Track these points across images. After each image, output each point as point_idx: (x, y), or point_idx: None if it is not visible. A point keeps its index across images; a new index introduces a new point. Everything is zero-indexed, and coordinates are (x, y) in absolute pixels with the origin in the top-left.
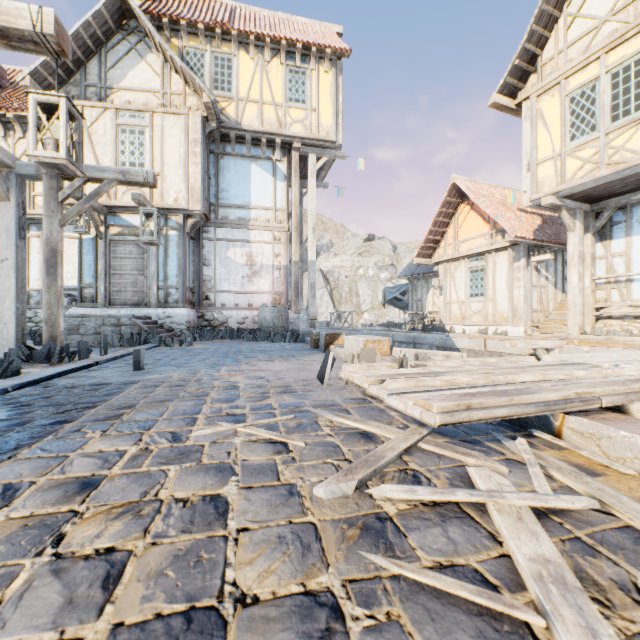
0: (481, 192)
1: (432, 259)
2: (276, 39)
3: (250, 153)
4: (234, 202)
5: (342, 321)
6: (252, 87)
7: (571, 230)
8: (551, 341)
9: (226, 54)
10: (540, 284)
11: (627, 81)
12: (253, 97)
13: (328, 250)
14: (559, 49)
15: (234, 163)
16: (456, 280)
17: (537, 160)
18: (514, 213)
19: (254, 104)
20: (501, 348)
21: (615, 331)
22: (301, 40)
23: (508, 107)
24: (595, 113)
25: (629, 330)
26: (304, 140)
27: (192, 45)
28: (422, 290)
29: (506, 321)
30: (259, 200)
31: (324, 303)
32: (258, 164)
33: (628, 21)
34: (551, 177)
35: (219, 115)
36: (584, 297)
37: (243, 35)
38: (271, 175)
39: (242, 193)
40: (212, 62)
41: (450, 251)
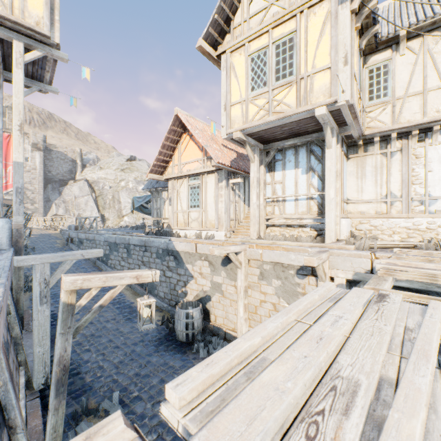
0: (197, 126)
1: (164, 176)
2: None
3: None
4: None
5: (106, 223)
6: None
7: (252, 161)
8: (239, 246)
9: None
10: (235, 200)
11: (285, 52)
12: None
13: (94, 164)
14: (244, 18)
15: None
16: (181, 194)
17: (231, 102)
18: (219, 146)
19: None
20: (207, 250)
21: (277, 235)
22: None
23: (211, 55)
24: (266, 73)
25: (284, 234)
26: (2, 19)
27: None
28: (161, 200)
29: (214, 227)
30: None
31: (89, 208)
32: None
33: (285, 7)
34: (240, 117)
35: None
36: (260, 211)
37: None
38: None
39: None
40: None
41: (176, 170)
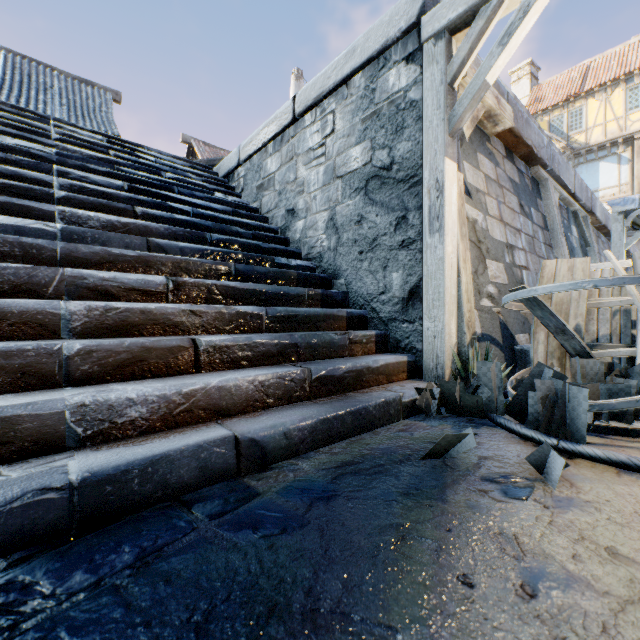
0: None
1: None
2: (615, 79)
3: (597, 157)
4: None
5: None
6: (597, 117)
7: None
8: None
9: (577, 107)
10: None
11: None
12: (598, 123)
13: None
14: None
15: (585, 167)
16: None
17: None
18: None
19: (598, 127)
20: None
21: None
22: (636, 68)
23: None
24: None
25: None
26: None
27: (555, 115)
28: None
29: None
30: (605, 184)
31: None
32: (604, 161)
33: None
34: None
35: (571, 147)
36: None
37: (589, 91)
38: (615, 164)
39: (591, 183)
40: (568, 117)
41: None
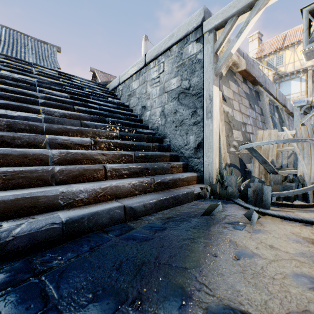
0: None
1: None
2: (298, 41)
3: (290, 78)
4: (284, 95)
5: None
6: (290, 59)
7: None
8: None
9: (281, 54)
10: None
11: None
12: (290, 62)
13: None
14: None
15: (284, 83)
16: None
17: None
18: None
19: (290, 64)
20: None
21: None
22: None
23: None
24: None
25: None
26: (312, 66)
27: (270, 58)
28: None
29: None
30: (294, 91)
31: None
32: (293, 80)
33: None
34: None
35: (278, 73)
36: None
37: (286, 46)
38: (299, 82)
39: (287, 91)
40: (276, 59)
41: None
